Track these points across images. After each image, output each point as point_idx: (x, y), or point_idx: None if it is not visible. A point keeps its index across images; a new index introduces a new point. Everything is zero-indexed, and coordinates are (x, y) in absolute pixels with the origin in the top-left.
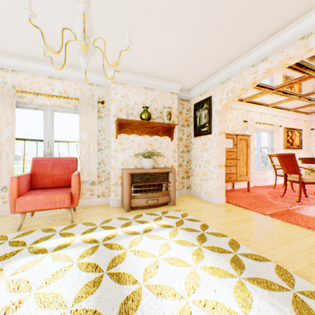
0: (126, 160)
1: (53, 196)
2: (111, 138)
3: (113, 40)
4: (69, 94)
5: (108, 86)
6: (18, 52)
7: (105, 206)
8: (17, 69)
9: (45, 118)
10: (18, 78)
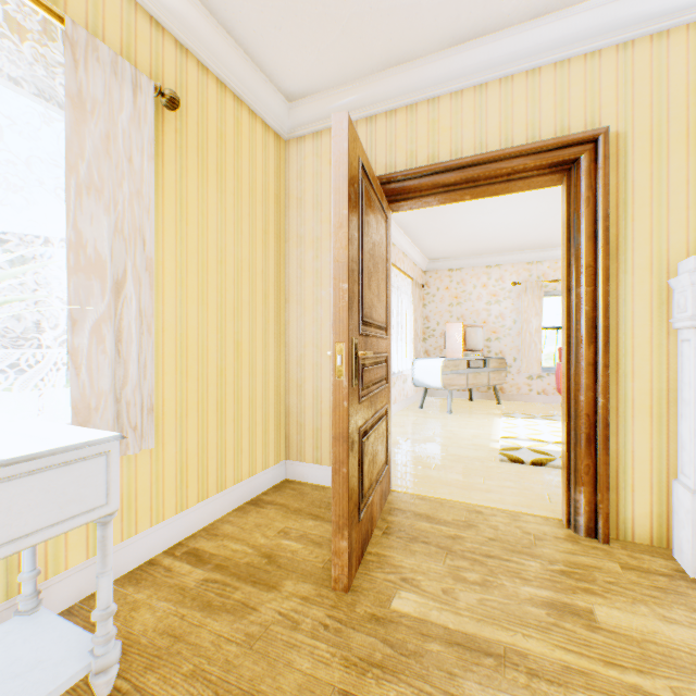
0: None
1: None
2: None
3: None
4: None
5: None
6: (548, 245)
7: None
8: (541, 260)
9: None
10: (541, 268)
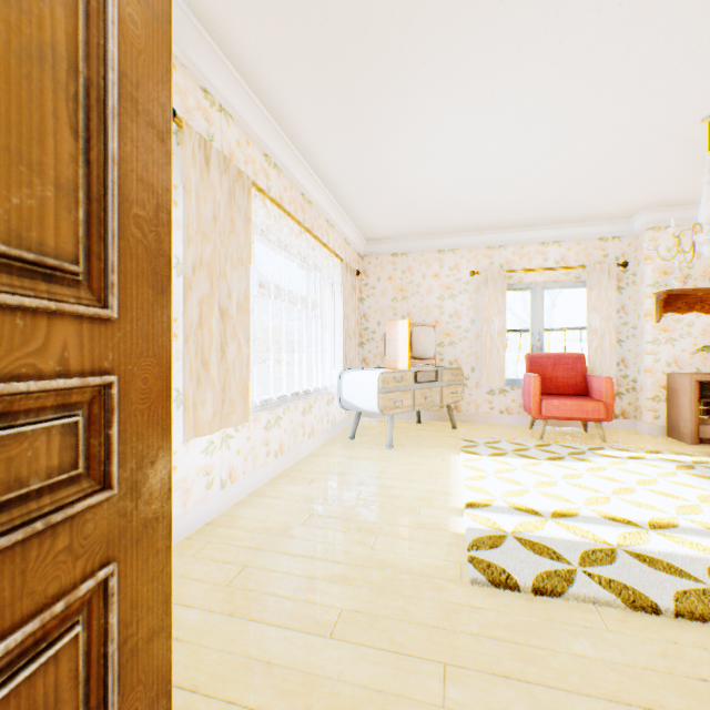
0: (674, 358)
1: (583, 402)
2: (643, 321)
3: (682, 177)
4: (567, 262)
5: (631, 236)
6: (514, 224)
7: (633, 433)
8: (504, 244)
9: (533, 300)
10: (504, 254)
